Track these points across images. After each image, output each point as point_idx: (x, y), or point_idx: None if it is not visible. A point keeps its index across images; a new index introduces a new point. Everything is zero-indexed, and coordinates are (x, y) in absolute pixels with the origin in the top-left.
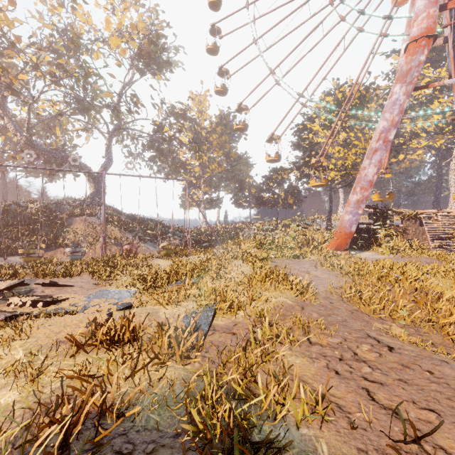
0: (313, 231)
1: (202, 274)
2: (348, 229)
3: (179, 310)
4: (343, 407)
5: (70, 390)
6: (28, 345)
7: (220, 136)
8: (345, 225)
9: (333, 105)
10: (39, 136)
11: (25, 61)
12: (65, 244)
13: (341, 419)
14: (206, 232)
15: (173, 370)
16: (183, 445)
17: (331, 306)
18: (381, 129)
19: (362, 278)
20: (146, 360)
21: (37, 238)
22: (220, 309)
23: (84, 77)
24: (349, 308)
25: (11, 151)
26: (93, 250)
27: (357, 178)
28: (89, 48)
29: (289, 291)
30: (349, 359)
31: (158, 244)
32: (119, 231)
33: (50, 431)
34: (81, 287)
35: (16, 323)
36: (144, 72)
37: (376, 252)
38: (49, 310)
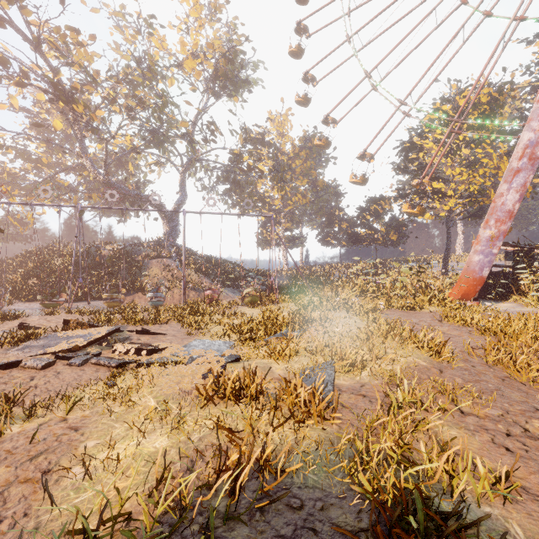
0: (424, 275)
1: (304, 326)
2: (478, 274)
3: (292, 366)
4: (528, 488)
5: (214, 441)
6: (155, 393)
7: (304, 161)
8: (473, 268)
9: (452, 115)
10: (111, 173)
11: (103, 96)
12: (142, 288)
13: (530, 502)
14: (289, 276)
15: (311, 430)
16: (372, 503)
17: (475, 370)
18: (525, 142)
19: (510, 337)
20: (282, 417)
21: (118, 282)
22: (339, 367)
23: (160, 107)
24: (497, 374)
25: (88, 190)
26: (171, 295)
27: (490, 207)
28: (164, 75)
29: (419, 350)
30: (519, 435)
31: (237, 290)
32: (196, 274)
33: (227, 476)
34: (174, 336)
35: (130, 371)
36: (219, 94)
37: (518, 304)
38: (154, 359)
